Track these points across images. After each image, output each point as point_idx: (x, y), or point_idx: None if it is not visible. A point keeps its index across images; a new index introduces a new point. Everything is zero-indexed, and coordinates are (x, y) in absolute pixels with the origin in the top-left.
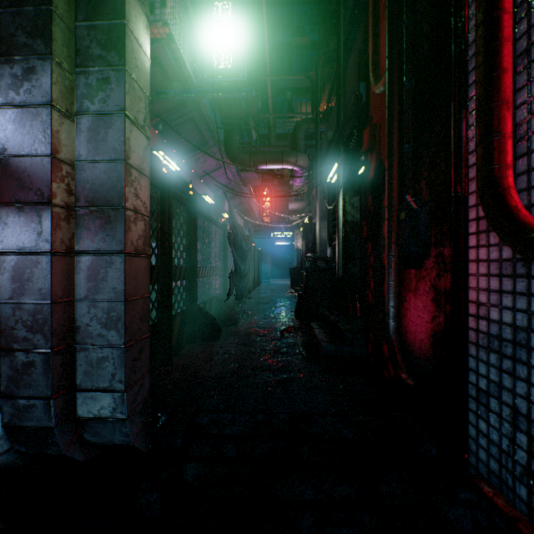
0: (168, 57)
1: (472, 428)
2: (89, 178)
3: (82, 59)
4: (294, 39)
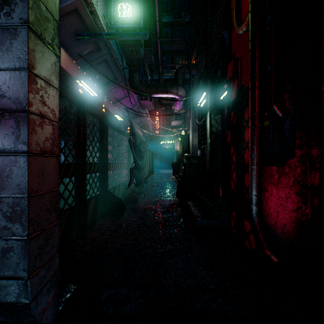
0: (85, 10)
1: None
2: None
3: None
4: (174, 20)
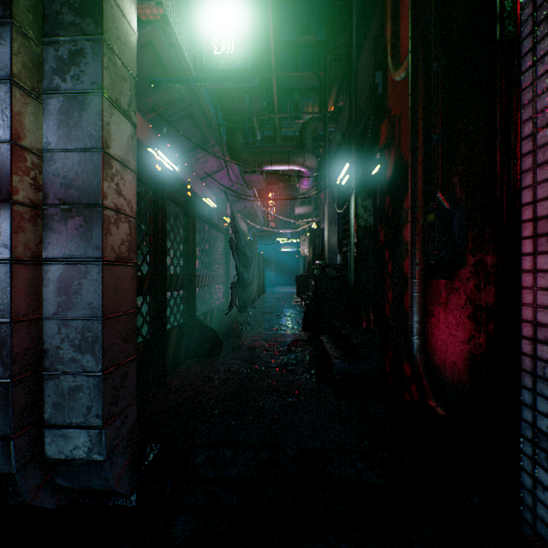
0: (163, 43)
1: (527, 476)
2: (60, 170)
3: (51, 27)
4: (300, 38)
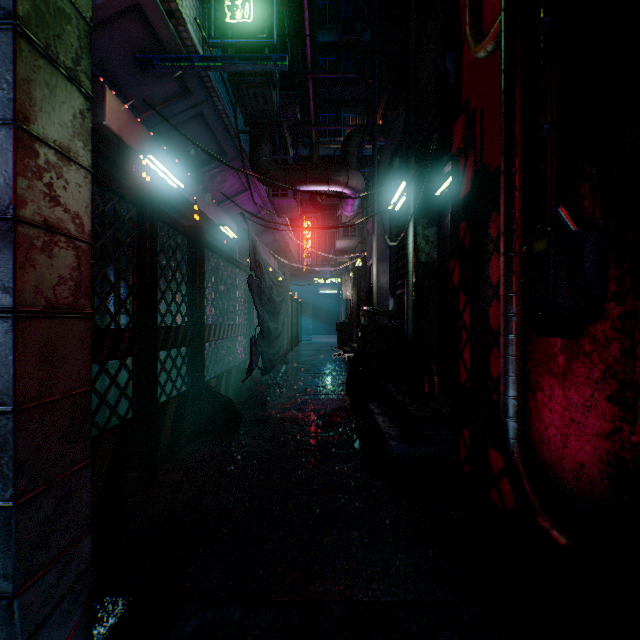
0: (156, 8)
1: None
2: None
3: None
4: (341, 39)
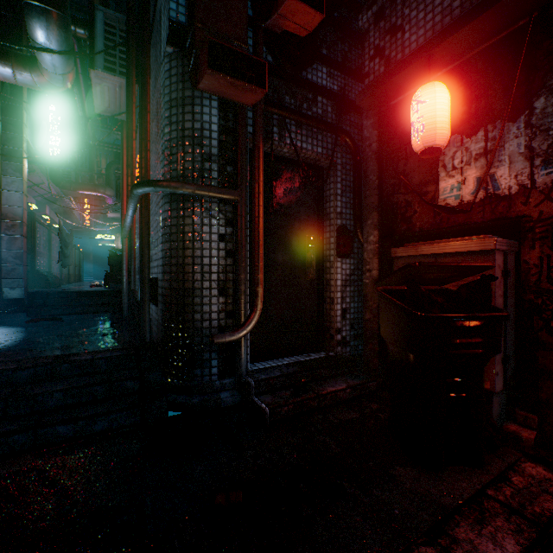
0: None
1: None
2: (8, 211)
3: (5, 173)
4: None
